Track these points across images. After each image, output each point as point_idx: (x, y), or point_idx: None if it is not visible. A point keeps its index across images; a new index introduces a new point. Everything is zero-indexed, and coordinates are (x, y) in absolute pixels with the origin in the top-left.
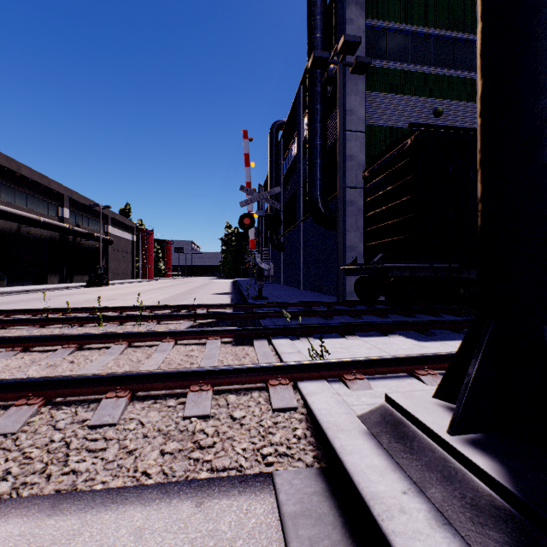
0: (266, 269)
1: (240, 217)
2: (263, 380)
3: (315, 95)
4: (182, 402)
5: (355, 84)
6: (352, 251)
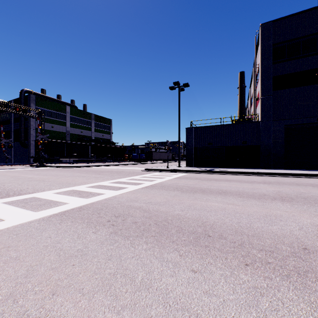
0: (9, 157)
1: (1, 145)
2: (26, 165)
3: (22, 118)
4: (20, 165)
5: (33, 119)
6: (32, 153)
